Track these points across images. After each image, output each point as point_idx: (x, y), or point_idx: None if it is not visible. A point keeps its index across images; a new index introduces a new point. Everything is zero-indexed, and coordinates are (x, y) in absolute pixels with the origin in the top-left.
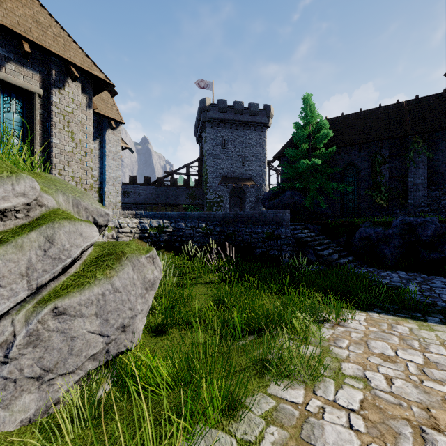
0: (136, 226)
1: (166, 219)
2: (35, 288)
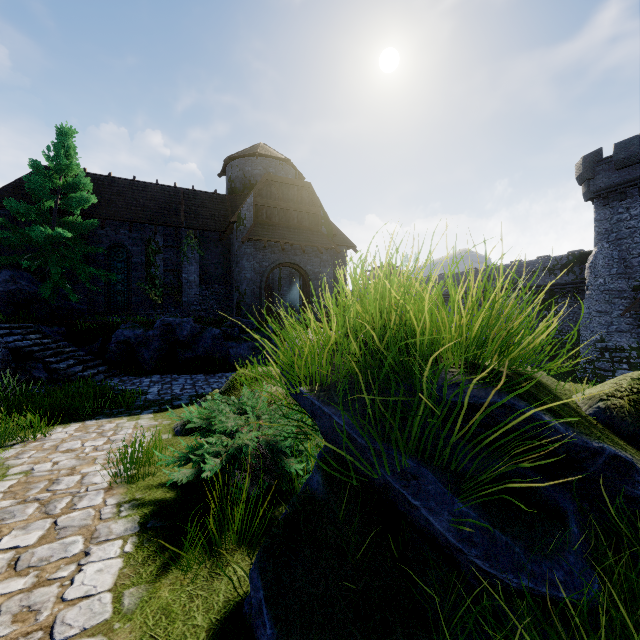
0: None
1: None
2: None
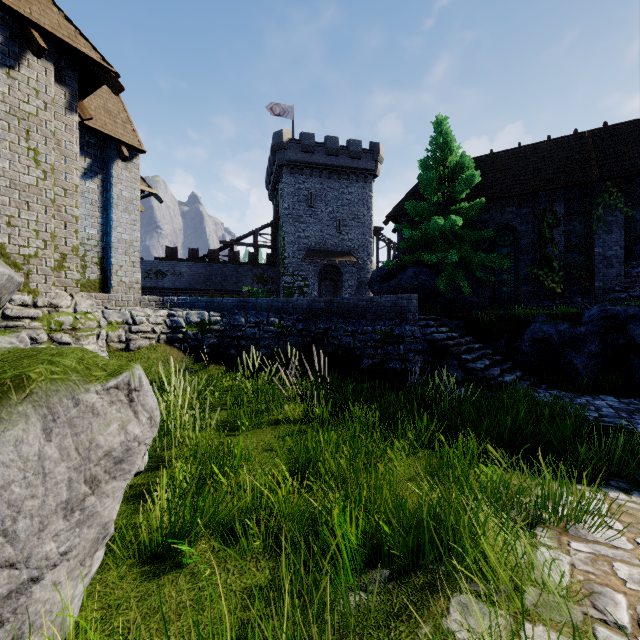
0: (163, 322)
1: (214, 309)
2: None
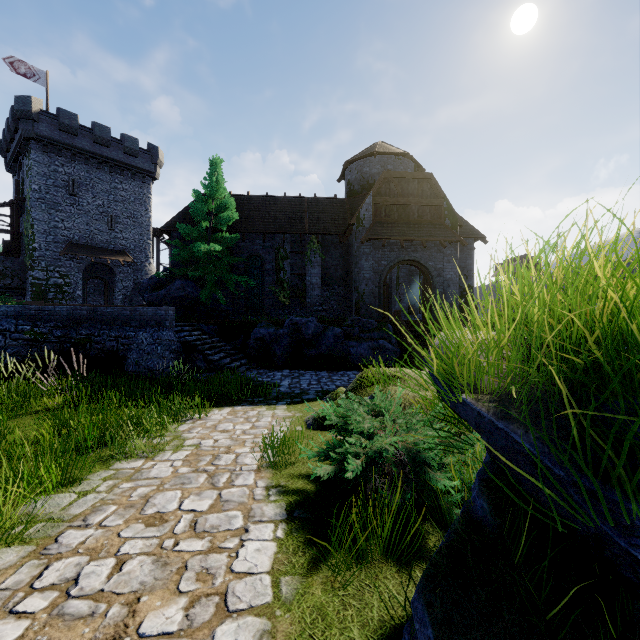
0: None
1: None
2: None
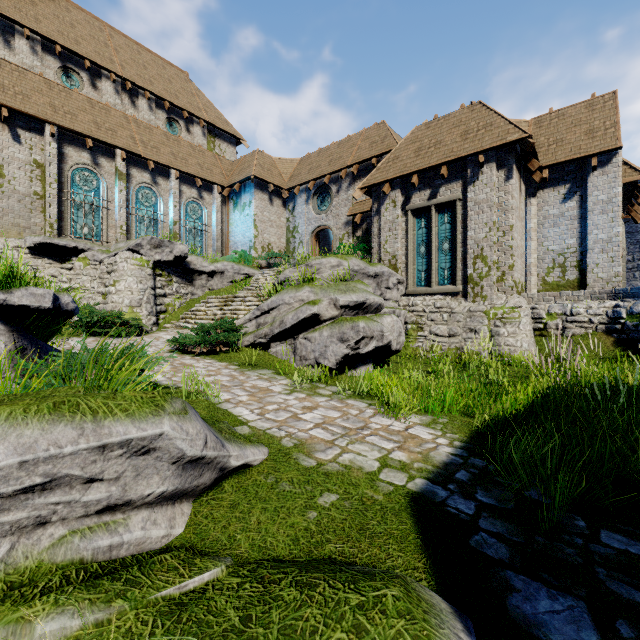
0: (605, 313)
1: None
2: (292, 325)
